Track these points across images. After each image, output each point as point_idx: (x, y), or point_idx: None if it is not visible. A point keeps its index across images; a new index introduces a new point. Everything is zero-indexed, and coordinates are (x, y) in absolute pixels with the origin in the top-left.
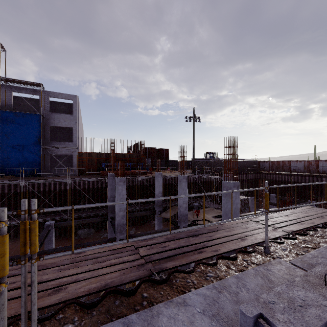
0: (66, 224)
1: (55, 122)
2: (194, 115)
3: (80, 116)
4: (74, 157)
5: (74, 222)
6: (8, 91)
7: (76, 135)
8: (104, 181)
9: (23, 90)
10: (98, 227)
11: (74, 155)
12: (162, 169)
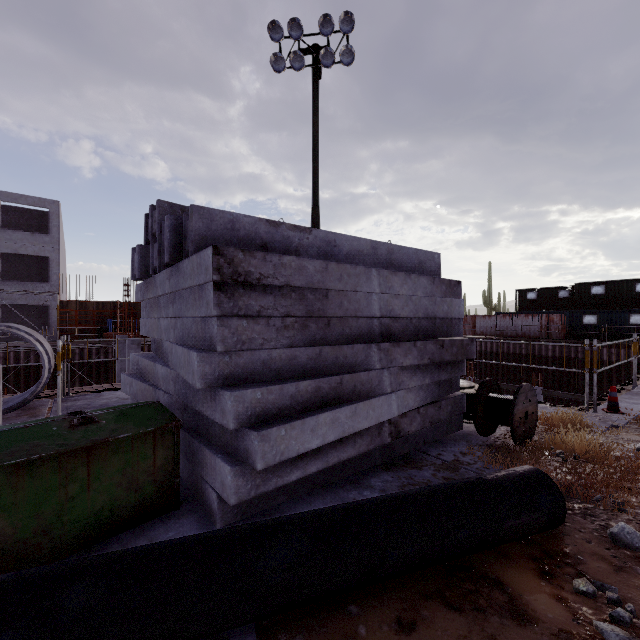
0: None
1: (14, 247)
2: None
3: (62, 233)
4: (52, 308)
5: None
6: None
7: (55, 271)
8: (110, 349)
9: None
10: None
11: (51, 306)
12: None
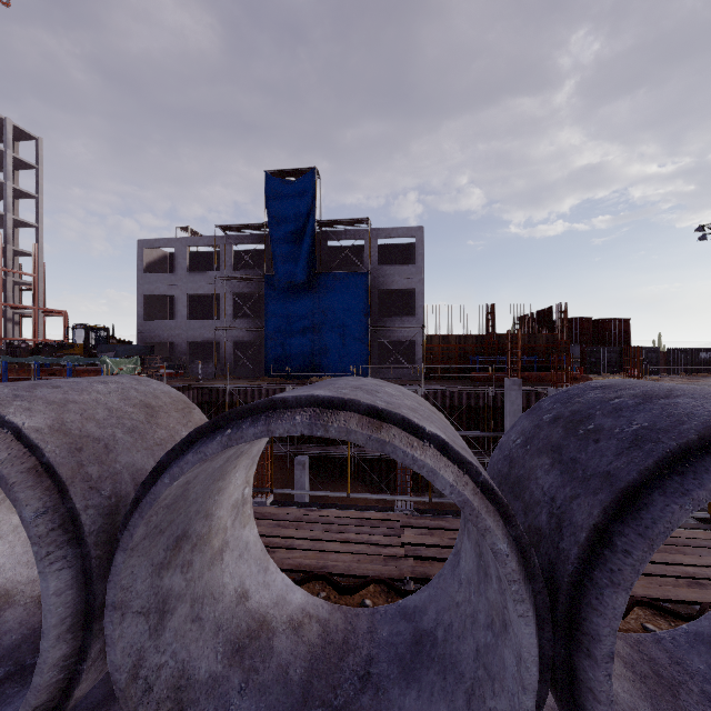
0: None
1: (387, 283)
2: None
3: None
4: (418, 344)
5: None
6: (324, 241)
7: (420, 303)
8: (482, 394)
9: (342, 235)
10: None
11: (417, 341)
12: (610, 371)
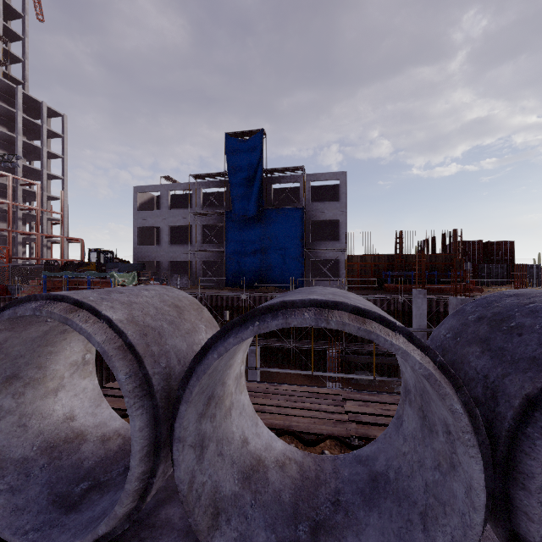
0: (352, 359)
1: (317, 215)
2: None
3: None
4: (341, 262)
5: (362, 358)
6: (269, 185)
7: (343, 230)
8: (392, 301)
9: (283, 180)
10: (383, 373)
11: (340, 260)
12: (497, 283)
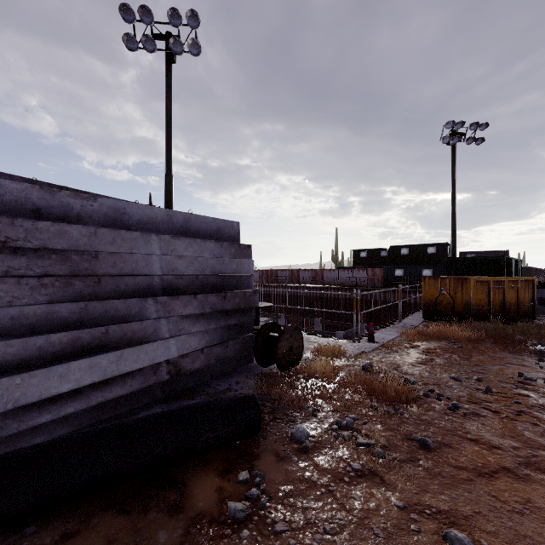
0: None
1: None
2: (150, 204)
3: None
4: None
5: None
6: None
7: None
8: None
9: None
10: None
11: None
12: None
